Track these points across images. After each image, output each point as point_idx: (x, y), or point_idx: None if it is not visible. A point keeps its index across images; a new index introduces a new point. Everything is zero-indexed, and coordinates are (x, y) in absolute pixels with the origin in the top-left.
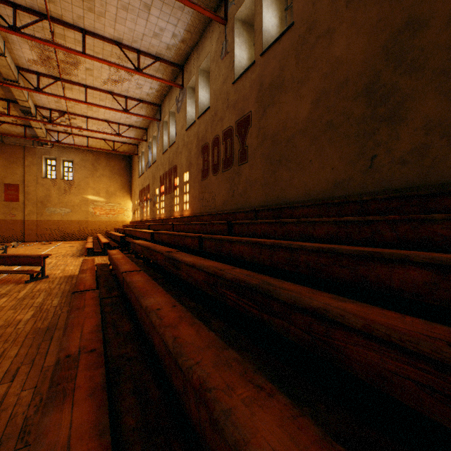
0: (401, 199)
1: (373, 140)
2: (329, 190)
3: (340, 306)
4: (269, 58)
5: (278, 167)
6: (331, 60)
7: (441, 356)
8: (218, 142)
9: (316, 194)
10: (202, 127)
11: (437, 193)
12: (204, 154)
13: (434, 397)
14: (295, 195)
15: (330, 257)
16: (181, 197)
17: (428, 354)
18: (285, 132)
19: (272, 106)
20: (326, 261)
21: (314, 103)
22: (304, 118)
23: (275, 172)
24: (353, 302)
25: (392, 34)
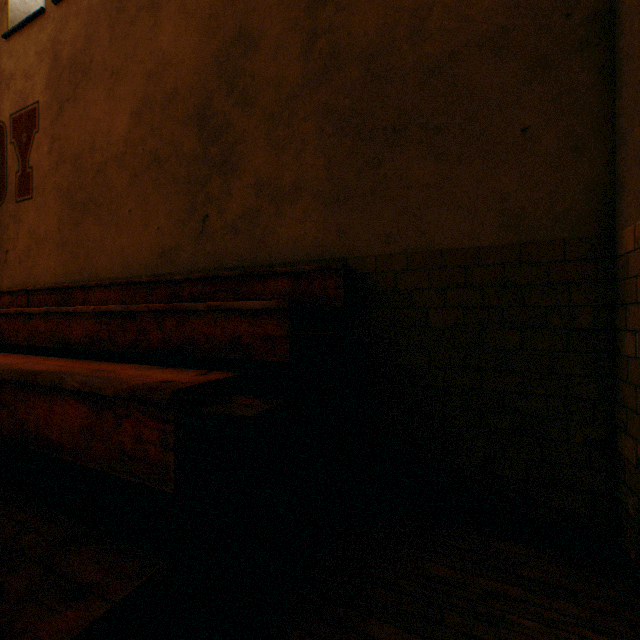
0: (216, 280)
1: (205, 192)
2: (155, 263)
3: None
4: (69, 14)
5: (84, 215)
6: (157, 52)
7: None
8: None
9: (138, 267)
10: None
11: (250, 275)
12: None
13: None
14: (109, 267)
15: None
16: None
17: None
18: (94, 155)
19: (74, 102)
20: None
21: (135, 116)
22: (122, 136)
23: (80, 223)
24: None
25: (226, 44)
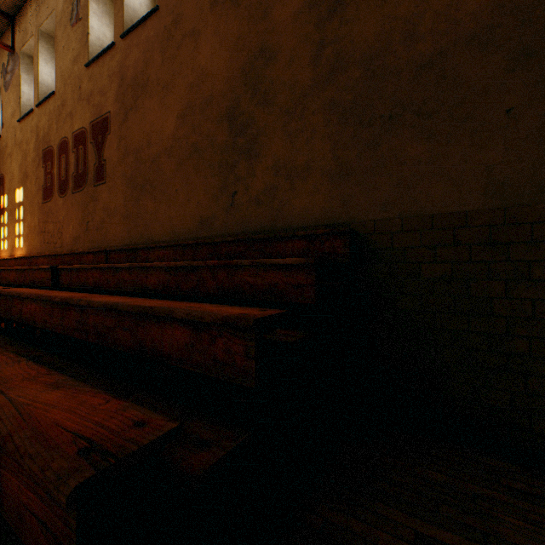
0: (247, 242)
1: (234, 174)
2: (195, 229)
3: (28, 401)
4: (132, 45)
5: (143, 194)
6: (197, 69)
7: (43, 477)
8: (66, 148)
9: (183, 232)
10: (44, 120)
11: (273, 237)
12: (46, 163)
13: (48, 538)
14: (161, 233)
15: (115, 317)
16: (11, 227)
17: (36, 474)
18: (150, 149)
19: (135, 110)
20: (112, 323)
21: (181, 118)
22: (171, 134)
23: (139, 200)
24: (72, 387)
25: (250, 58)
